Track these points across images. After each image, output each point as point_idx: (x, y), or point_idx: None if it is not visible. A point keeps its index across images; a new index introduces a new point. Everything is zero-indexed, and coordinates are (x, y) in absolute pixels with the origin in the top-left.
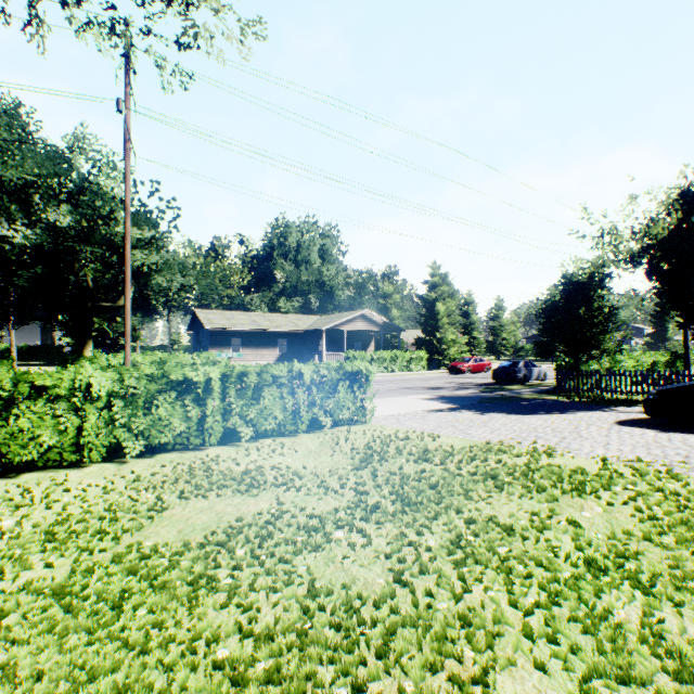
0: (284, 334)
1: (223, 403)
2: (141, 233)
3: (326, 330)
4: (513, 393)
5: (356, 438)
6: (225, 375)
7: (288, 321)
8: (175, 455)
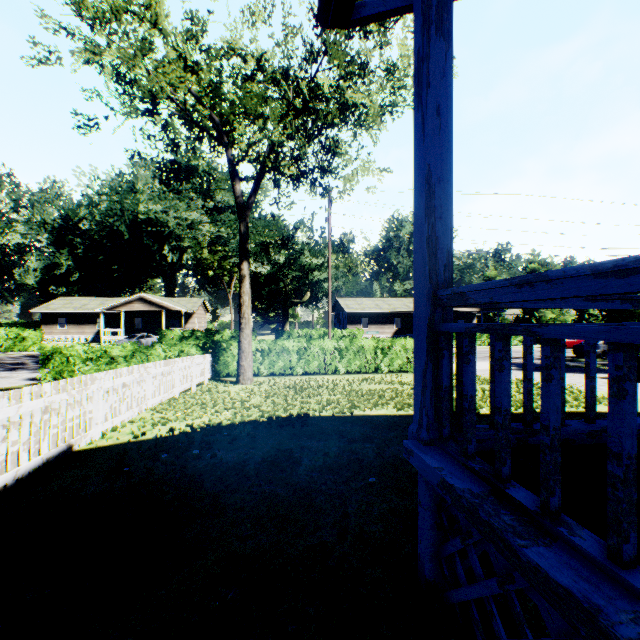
0: (399, 314)
1: (374, 355)
2: (317, 261)
3: None
4: (578, 363)
5: None
6: (374, 343)
7: (402, 304)
8: (356, 375)
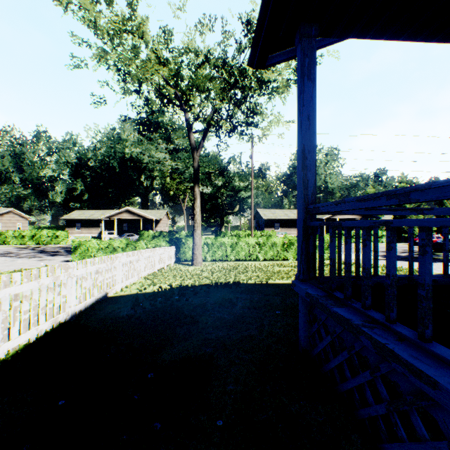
0: None
1: (283, 248)
2: (243, 184)
3: (326, 218)
4: (434, 256)
5: (326, 262)
6: (283, 240)
7: None
8: (270, 262)
